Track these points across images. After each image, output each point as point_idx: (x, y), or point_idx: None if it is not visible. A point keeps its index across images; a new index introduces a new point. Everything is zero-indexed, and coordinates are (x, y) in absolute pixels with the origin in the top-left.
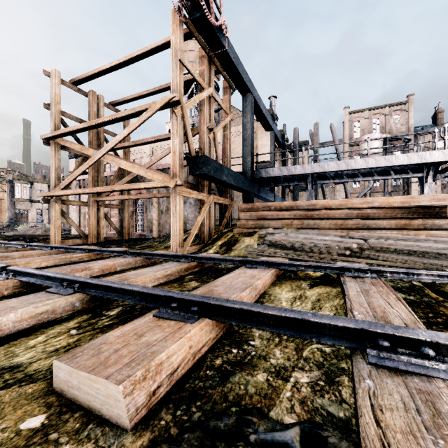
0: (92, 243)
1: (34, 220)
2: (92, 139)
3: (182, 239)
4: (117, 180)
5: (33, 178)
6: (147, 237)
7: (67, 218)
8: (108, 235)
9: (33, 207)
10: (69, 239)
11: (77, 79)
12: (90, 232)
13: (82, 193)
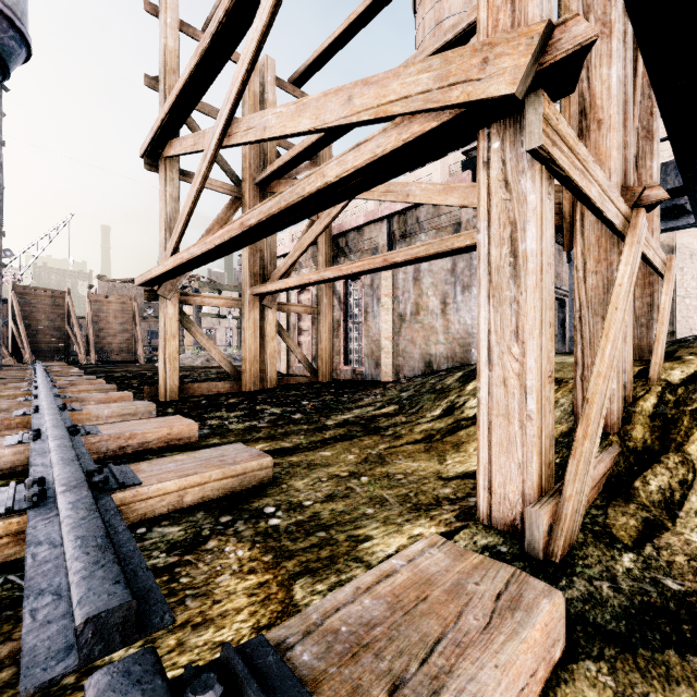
0: (247, 391)
1: (223, 344)
2: (248, 156)
3: (546, 438)
4: (310, 257)
5: (221, 284)
6: (368, 379)
7: (198, 334)
8: (294, 371)
9: (221, 325)
10: (222, 379)
11: (212, 12)
12: (245, 367)
13: (190, 261)
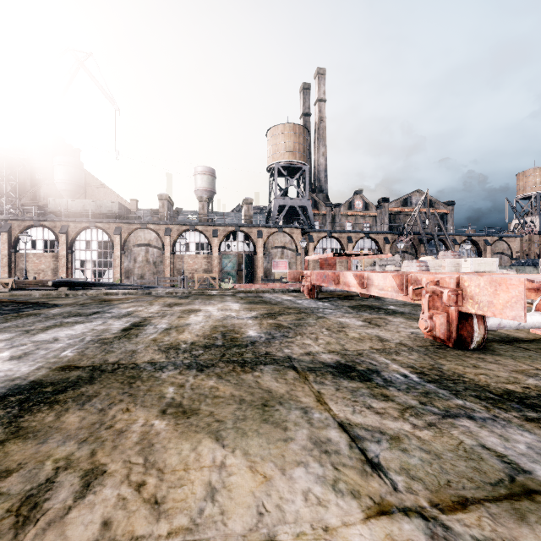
0: None
1: None
2: None
3: None
4: None
5: None
6: None
7: None
8: None
9: None
10: None
11: None
12: None
13: None
